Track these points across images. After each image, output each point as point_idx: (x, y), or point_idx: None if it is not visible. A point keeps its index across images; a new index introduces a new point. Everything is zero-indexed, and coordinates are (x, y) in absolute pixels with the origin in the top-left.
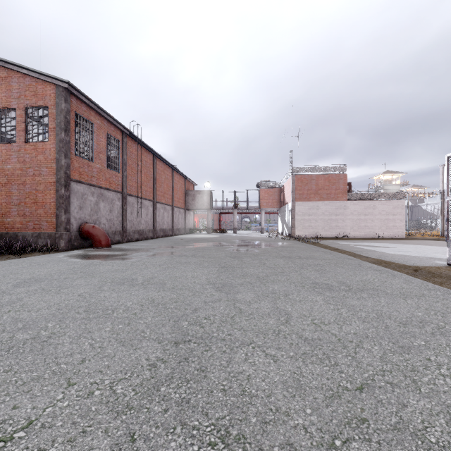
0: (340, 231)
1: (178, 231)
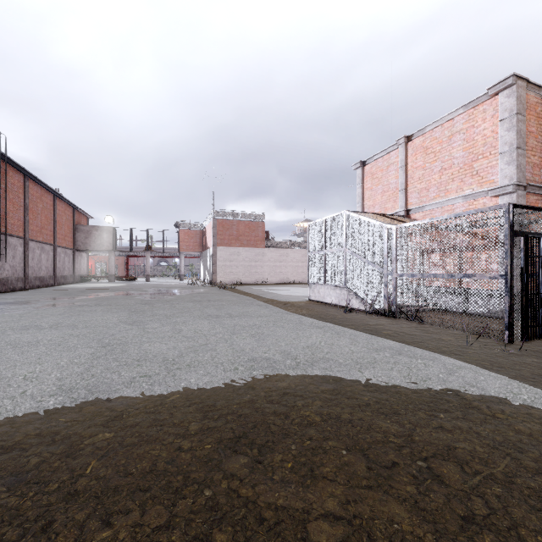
0: (259, 277)
1: (64, 279)
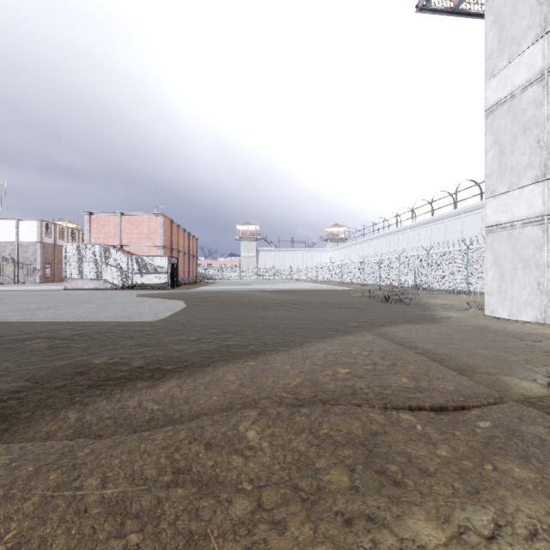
0: None
1: None
